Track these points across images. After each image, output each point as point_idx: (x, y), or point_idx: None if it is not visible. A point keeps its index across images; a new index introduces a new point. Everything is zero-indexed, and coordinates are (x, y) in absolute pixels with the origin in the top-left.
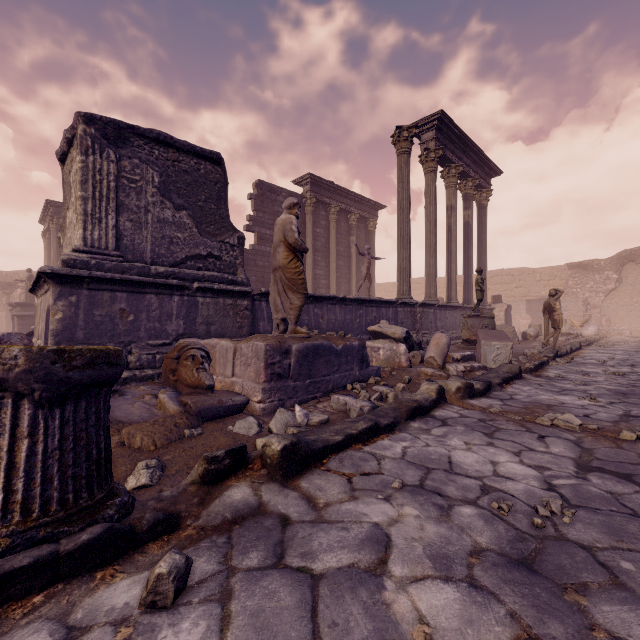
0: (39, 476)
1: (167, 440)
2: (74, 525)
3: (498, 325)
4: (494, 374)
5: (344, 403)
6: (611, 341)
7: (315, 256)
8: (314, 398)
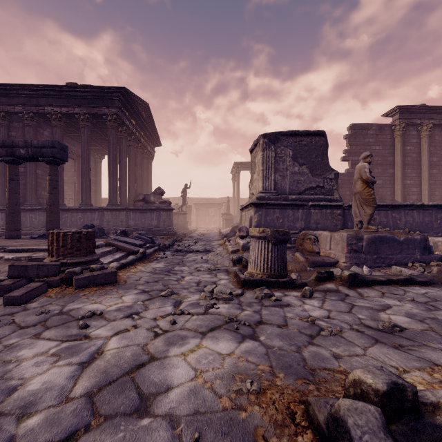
0: (273, 262)
1: (300, 269)
2: (280, 278)
3: None
4: None
5: (399, 270)
6: None
7: (404, 169)
8: (379, 266)
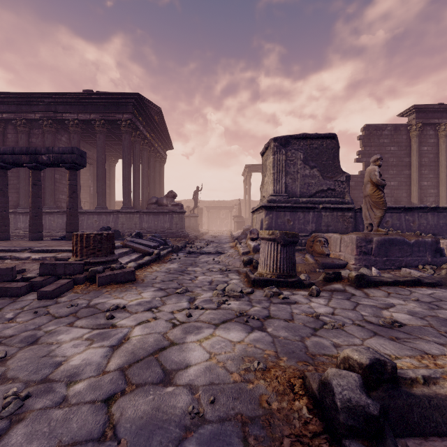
0: (282, 263)
1: (310, 271)
2: (289, 278)
3: None
4: None
5: (408, 272)
6: None
7: (421, 170)
8: (389, 269)
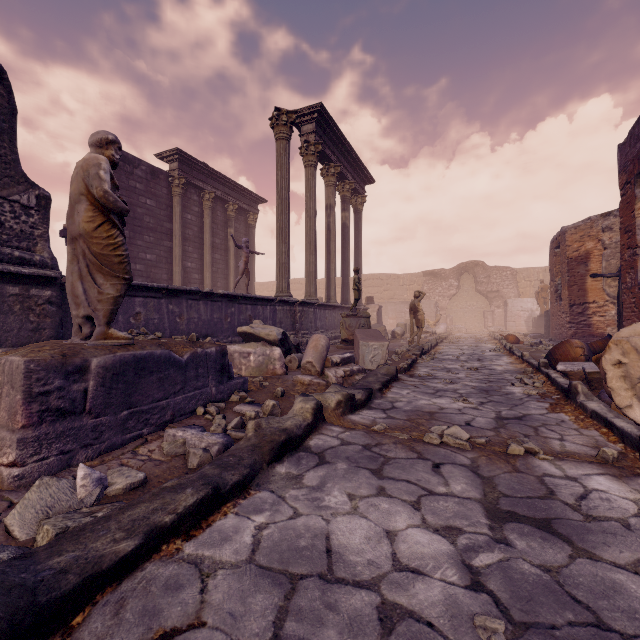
0: None
1: None
2: None
3: (372, 324)
4: (373, 378)
5: (182, 442)
6: (456, 338)
7: (185, 246)
8: (137, 437)
